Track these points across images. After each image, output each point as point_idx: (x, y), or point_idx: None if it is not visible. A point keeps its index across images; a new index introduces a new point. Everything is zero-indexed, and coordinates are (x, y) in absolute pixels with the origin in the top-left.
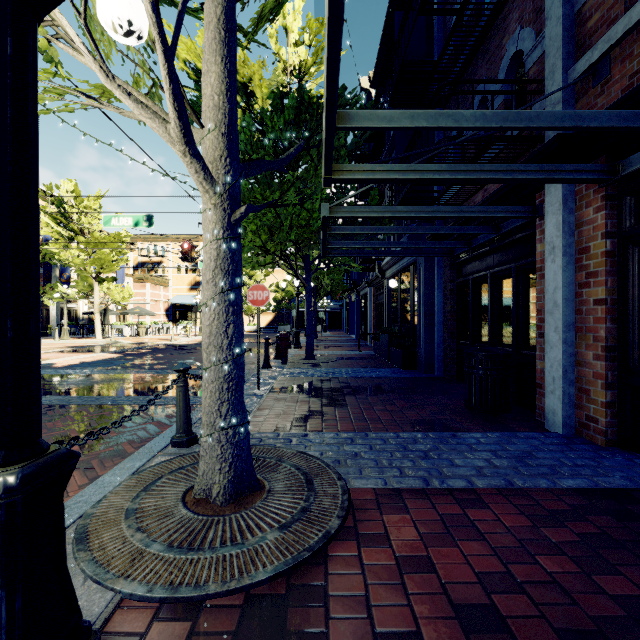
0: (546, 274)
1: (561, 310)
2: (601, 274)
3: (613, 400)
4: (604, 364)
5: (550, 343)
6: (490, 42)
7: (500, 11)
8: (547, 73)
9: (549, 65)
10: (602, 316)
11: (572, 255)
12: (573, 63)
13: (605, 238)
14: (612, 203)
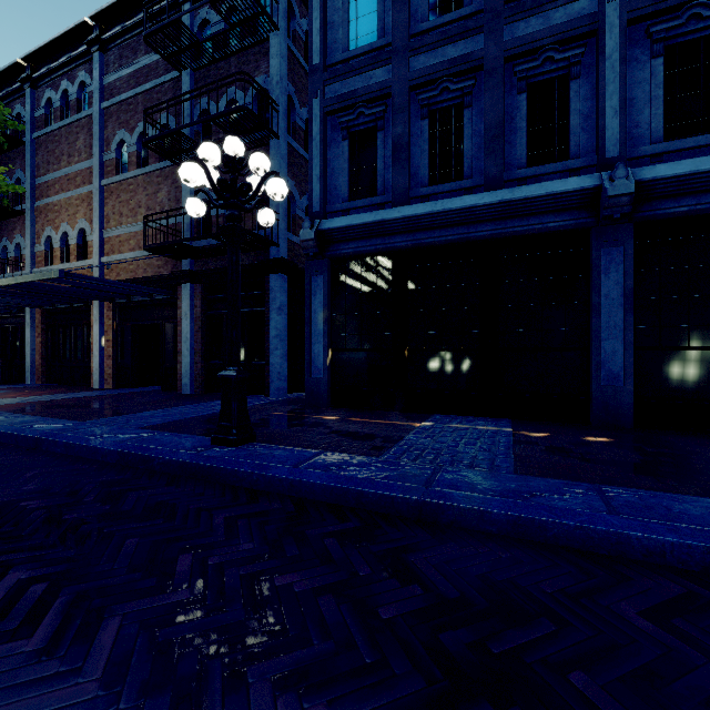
0: (27, 332)
1: (31, 344)
2: (41, 334)
3: (45, 370)
4: (42, 360)
5: (28, 355)
6: (9, 224)
7: (13, 218)
8: (27, 265)
9: (28, 263)
10: (41, 347)
11: (35, 327)
12: (35, 267)
13: (42, 324)
14: (45, 315)
